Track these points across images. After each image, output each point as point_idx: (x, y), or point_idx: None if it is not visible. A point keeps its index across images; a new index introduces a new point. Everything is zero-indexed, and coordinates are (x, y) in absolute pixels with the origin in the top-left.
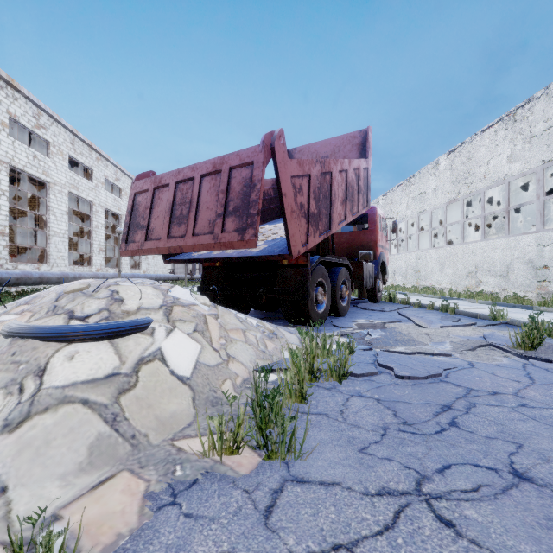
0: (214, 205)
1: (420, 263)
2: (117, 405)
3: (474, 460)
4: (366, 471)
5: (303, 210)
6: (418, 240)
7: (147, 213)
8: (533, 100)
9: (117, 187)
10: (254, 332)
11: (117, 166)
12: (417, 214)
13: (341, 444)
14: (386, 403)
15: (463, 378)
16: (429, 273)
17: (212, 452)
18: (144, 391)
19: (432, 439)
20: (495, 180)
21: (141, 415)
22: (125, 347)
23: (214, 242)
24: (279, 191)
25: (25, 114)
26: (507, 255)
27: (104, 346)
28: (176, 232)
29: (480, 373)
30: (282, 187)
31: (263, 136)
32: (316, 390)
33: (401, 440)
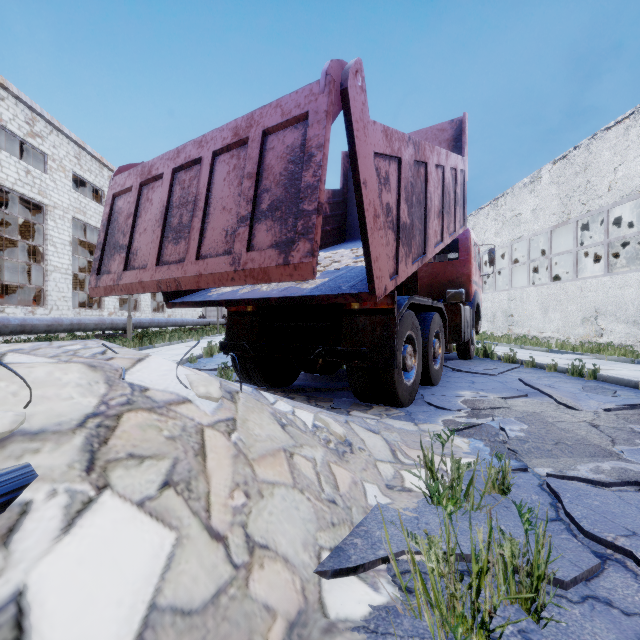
0: (235, 202)
1: (513, 304)
2: None
3: None
4: None
5: (391, 217)
6: (511, 276)
7: (128, 225)
8: None
9: None
10: (310, 448)
11: None
12: (510, 243)
13: None
14: None
15: None
16: (526, 318)
17: None
18: None
19: None
20: (626, 193)
21: None
22: None
23: (233, 269)
24: (354, 175)
25: (15, 118)
26: None
27: None
28: (171, 253)
29: None
30: (361, 169)
31: (327, 64)
32: None
33: None
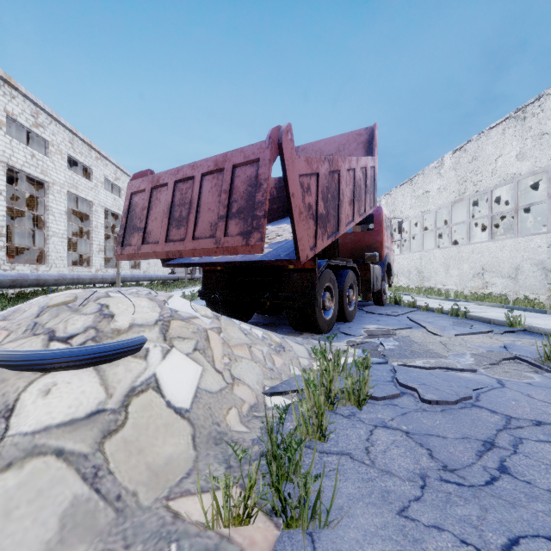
0: (216, 206)
1: (424, 263)
2: (100, 454)
3: (546, 531)
4: (413, 549)
5: (311, 211)
6: (422, 240)
7: (144, 215)
8: (544, 96)
9: (117, 187)
10: (260, 346)
11: (116, 165)
12: (421, 214)
13: (374, 502)
14: (417, 438)
15: (497, 401)
16: (433, 274)
17: (216, 522)
18: (135, 432)
19: (484, 494)
20: (503, 179)
21: (129, 465)
22: (113, 376)
23: (216, 246)
24: (286, 191)
25: (23, 113)
26: (516, 256)
27: (87, 375)
28: (175, 235)
29: (515, 395)
30: (290, 187)
31: (270, 131)
32: (334, 419)
33: (446, 495)
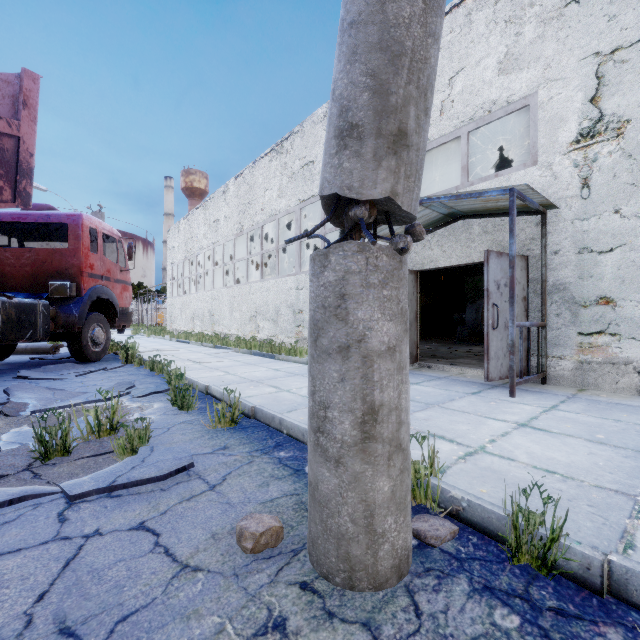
0: None
1: (215, 304)
2: None
3: None
4: None
5: None
6: (213, 277)
7: None
8: (294, 135)
9: None
10: None
11: None
12: (213, 246)
13: None
14: None
15: None
16: (221, 317)
17: None
18: None
19: None
20: (269, 214)
21: None
22: None
23: None
24: None
25: None
26: (277, 298)
27: None
28: None
29: None
30: None
31: None
32: None
33: None
